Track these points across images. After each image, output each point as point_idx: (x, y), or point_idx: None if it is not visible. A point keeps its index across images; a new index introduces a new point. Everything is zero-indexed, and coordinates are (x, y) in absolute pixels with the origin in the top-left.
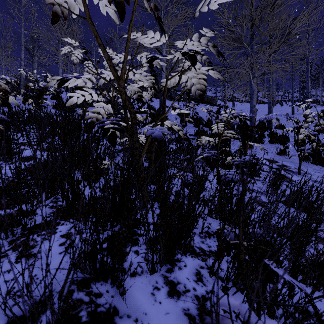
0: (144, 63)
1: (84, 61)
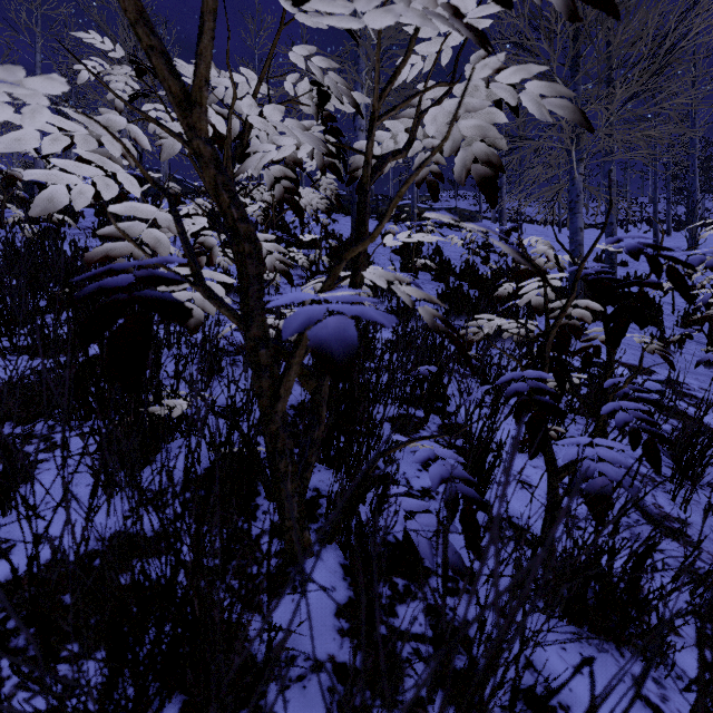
0: (303, 93)
1: (136, 97)
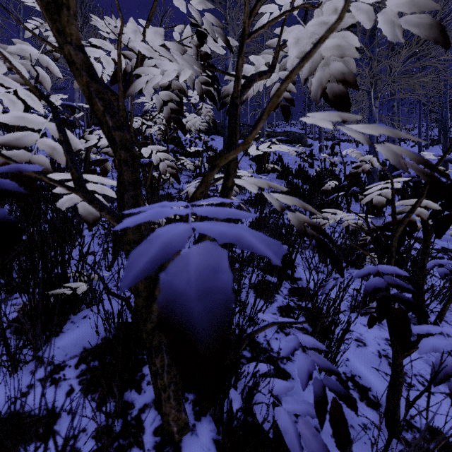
0: (186, 37)
1: None
